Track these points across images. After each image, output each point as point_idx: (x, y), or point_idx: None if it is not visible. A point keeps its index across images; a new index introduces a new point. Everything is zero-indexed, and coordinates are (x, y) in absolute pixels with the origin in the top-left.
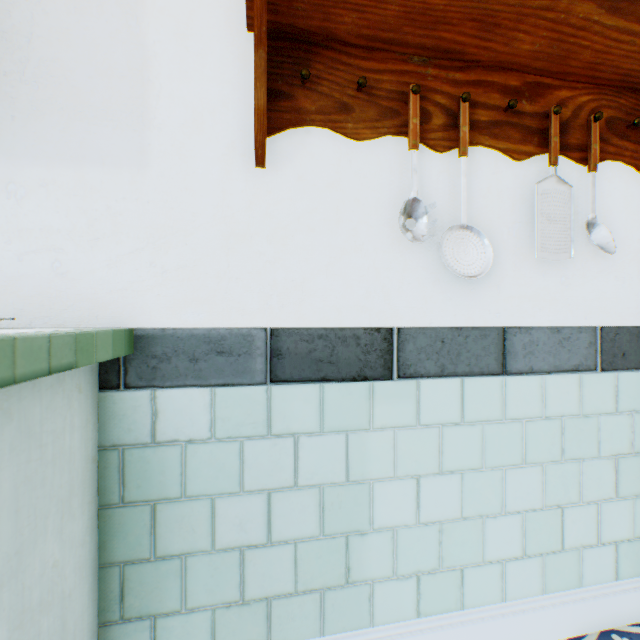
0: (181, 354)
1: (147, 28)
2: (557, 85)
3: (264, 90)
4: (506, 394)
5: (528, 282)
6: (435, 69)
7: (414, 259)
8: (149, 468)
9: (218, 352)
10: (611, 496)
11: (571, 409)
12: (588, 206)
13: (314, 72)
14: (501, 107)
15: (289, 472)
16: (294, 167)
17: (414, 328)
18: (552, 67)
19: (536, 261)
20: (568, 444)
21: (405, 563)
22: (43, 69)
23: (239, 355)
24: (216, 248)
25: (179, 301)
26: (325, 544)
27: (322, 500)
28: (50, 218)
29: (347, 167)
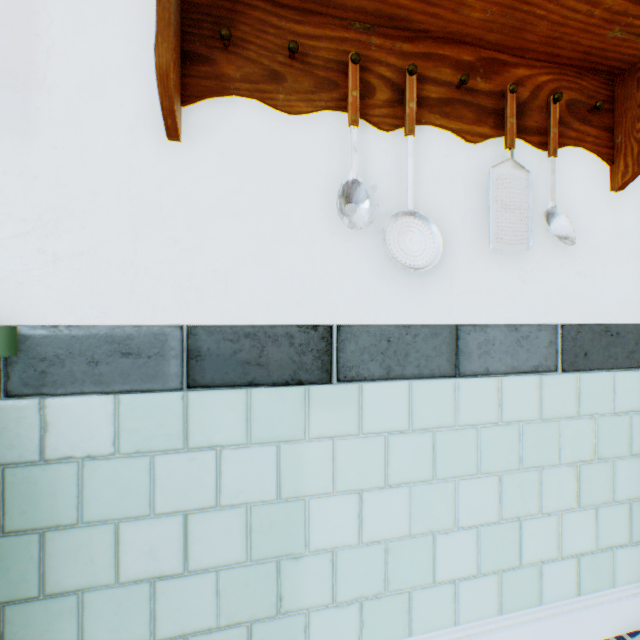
0: (77, 356)
1: None
2: (515, 62)
3: (167, 46)
4: (459, 398)
5: (483, 276)
6: (380, 38)
7: (356, 249)
8: (37, 490)
9: (124, 353)
10: (573, 506)
11: (530, 413)
12: (548, 195)
13: (239, 34)
14: (453, 83)
15: (210, 490)
16: (216, 142)
17: (356, 326)
18: (508, 41)
19: (492, 253)
20: (527, 451)
21: (346, 588)
22: None
23: (149, 357)
24: (121, 233)
25: (75, 294)
26: (253, 571)
27: (249, 521)
28: None
29: (279, 144)
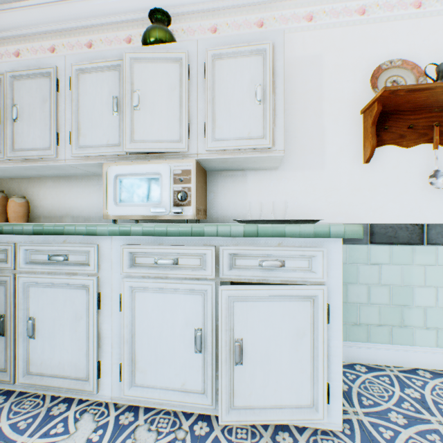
0: None
1: (324, 121)
2: None
3: (375, 140)
4: None
5: None
6: None
7: (434, 194)
8: None
9: None
10: None
11: None
12: None
13: (388, 125)
14: None
15: (376, 278)
16: (378, 162)
17: (434, 224)
18: None
19: None
20: None
21: (429, 323)
22: (292, 141)
23: None
24: (348, 195)
25: (334, 214)
26: (392, 308)
27: (390, 291)
28: (294, 188)
29: (402, 159)
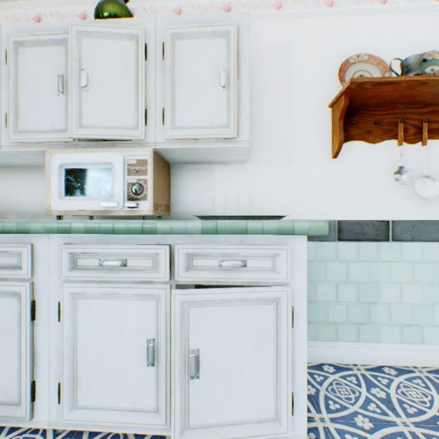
0: None
1: (292, 114)
2: None
3: (342, 134)
4: None
5: None
6: (409, 109)
7: (399, 191)
8: None
9: None
10: None
11: None
12: None
13: (355, 120)
14: None
15: (344, 276)
16: (346, 157)
17: (399, 220)
18: None
19: None
20: None
21: (394, 319)
22: (260, 134)
23: None
24: (316, 190)
25: (303, 210)
26: (359, 306)
27: (358, 288)
28: (262, 183)
29: (368, 155)
